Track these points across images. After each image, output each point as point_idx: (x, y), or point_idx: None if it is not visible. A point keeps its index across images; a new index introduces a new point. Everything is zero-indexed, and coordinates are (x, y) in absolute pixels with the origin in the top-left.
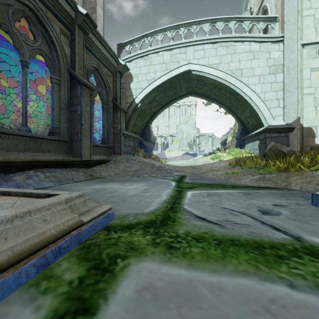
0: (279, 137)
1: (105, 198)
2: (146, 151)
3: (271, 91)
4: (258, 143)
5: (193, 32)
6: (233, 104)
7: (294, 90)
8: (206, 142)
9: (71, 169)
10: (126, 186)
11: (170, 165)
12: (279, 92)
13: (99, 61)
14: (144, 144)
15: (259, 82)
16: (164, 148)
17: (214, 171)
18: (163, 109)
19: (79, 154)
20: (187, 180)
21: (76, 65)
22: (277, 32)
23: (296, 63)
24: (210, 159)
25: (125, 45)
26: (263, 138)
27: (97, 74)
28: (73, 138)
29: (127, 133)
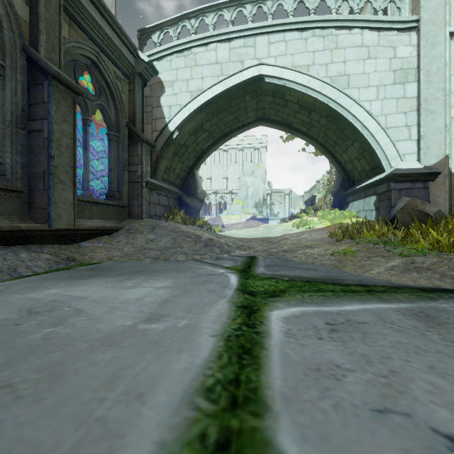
0: (412, 190)
1: (3, 359)
2: (190, 213)
3: (398, 112)
4: (375, 201)
5: (267, 12)
6: (330, 138)
7: (439, 109)
8: (281, 202)
9: (22, 247)
10: (122, 291)
11: (228, 237)
12: (411, 114)
13: (100, 49)
14: (186, 202)
15: (378, 98)
16: (220, 211)
17: (306, 248)
18: (218, 146)
19: (46, 216)
20: (260, 269)
21: (39, 39)
22: (407, 15)
23: (443, 62)
24: (292, 227)
25: (151, 32)
26: (385, 192)
27: (97, 74)
28: (35, 185)
29: (155, 182)
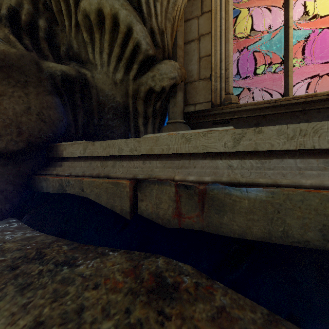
0: None
1: None
2: None
3: None
4: None
5: None
6: None
7: None
8: None
9: None
10: None
11: None
12: None
13: None
14: None
15: None
16: None
17: None
18: None
19: None
20: None
21: None
22: None
23: None
24: None
25: None
26: None
27: None
28: None
29: None
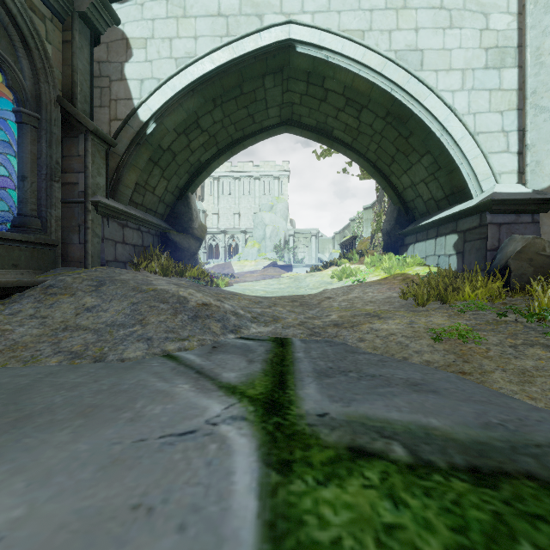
0: (517, 225)
1: None
2: (180, 258)
3: (491, 111)
4: (456, 241)
5: None
6: (386, 152)
7: None
8: (306, 245)
9: None
10: None
11: (238, 298)
12: (509, 115)
13: None
14: (174, 240)
15: (464, 88)
16: (230, 255)
17: (371, 318)
18: (224, 160)
19: None
20: (310, 393)
21: None
22: None
23: None
24: (330, 278)
25: None
26: (476, 228)
27: None
28: None
29: (112, 205)
